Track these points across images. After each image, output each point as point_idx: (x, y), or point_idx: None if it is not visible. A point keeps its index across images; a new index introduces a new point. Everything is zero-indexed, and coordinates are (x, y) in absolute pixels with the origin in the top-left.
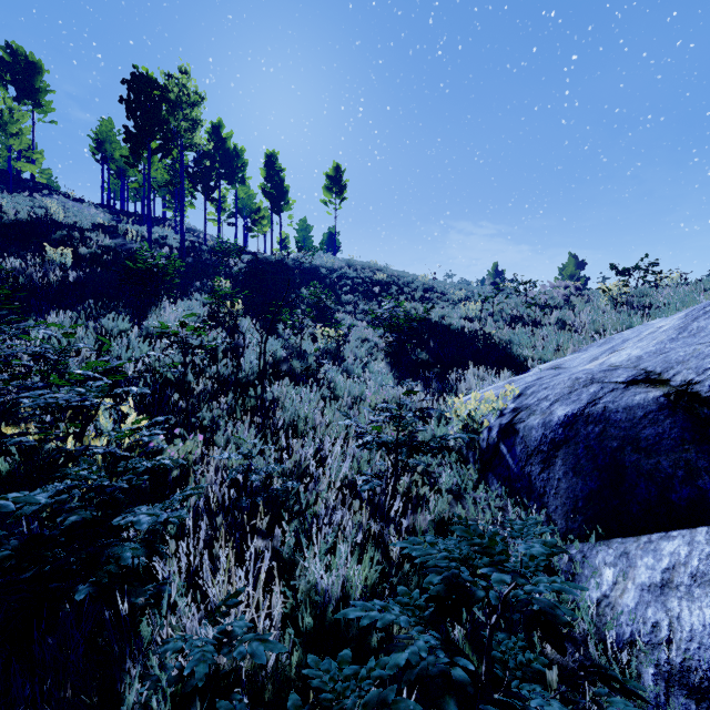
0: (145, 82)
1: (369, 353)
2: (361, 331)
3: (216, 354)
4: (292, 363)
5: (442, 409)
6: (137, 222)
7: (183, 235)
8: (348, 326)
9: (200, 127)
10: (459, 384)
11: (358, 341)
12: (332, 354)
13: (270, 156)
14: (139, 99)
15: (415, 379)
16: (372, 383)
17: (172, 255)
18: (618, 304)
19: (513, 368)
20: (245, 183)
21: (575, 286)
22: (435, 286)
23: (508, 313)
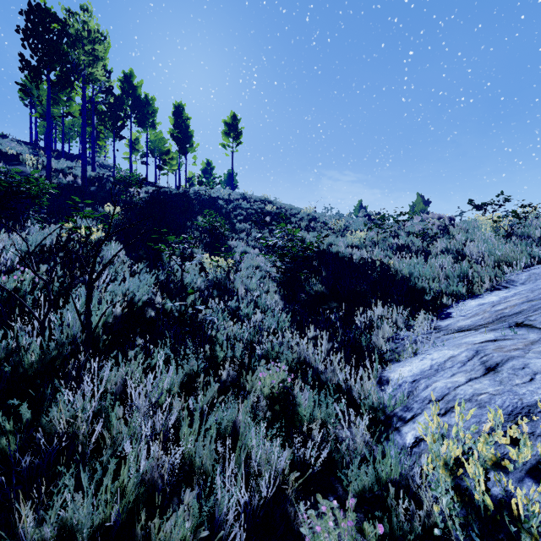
0: (42, 13)
1: (261, 283)
2: (253, 258)
3: (23, 308)
4: (164, 305)
5: (366, 387)
6: (57, 157)
7: (85, 165)
8: (241, 253)
9: (102, 63)
10: (368, 328)
11: (250, 269)
12: (221, 285)
13: (177, 107)
14: (33, 27)
15: (316, 324)
16: (264, 332)
17: (32, 173)
18: (500, 234)
19: (423, 306)
20: (155, 127)
21: (449, 218)
22: (317, 217)
23: (390, 242)
